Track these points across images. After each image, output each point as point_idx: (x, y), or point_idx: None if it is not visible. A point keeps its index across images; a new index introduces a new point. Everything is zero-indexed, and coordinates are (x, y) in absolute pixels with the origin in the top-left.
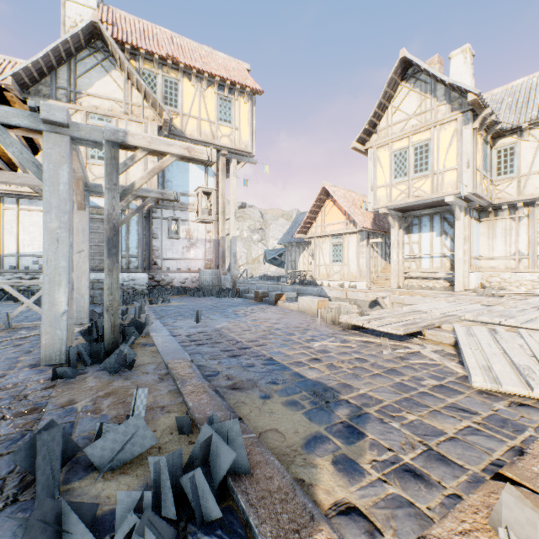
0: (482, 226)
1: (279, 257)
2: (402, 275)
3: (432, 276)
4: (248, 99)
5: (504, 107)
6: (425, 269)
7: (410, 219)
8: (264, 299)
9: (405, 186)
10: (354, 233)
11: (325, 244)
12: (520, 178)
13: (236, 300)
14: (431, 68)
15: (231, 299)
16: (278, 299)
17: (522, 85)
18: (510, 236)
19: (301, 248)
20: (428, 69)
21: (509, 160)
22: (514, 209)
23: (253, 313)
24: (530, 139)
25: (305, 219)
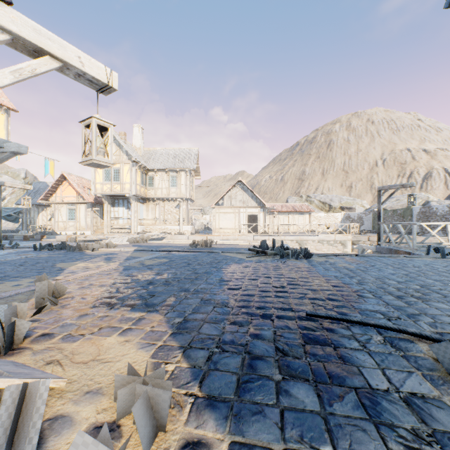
0: (145, 206)
1: (16, 214)
2: (110, 227)
3: (123, 227)
4: (5, 112)
5: (152, 158)
6: (121, 224)
7: (114, 200)
8: (32, 239)
9: (110, 186)
10: (83, 204)
11: (63, 208)
12: (155, 189)
13: (8, 241)
14: (120, 140)
15: (2, 241)
16: (42, 238)
17: (159, 151)
18: (154, 211)
19: (41, 209)
20: (118, 140)
21: (152, 181)
22: (155, 200)
23: (33, 243)
24: (158, 175)
25: (47, 191)
